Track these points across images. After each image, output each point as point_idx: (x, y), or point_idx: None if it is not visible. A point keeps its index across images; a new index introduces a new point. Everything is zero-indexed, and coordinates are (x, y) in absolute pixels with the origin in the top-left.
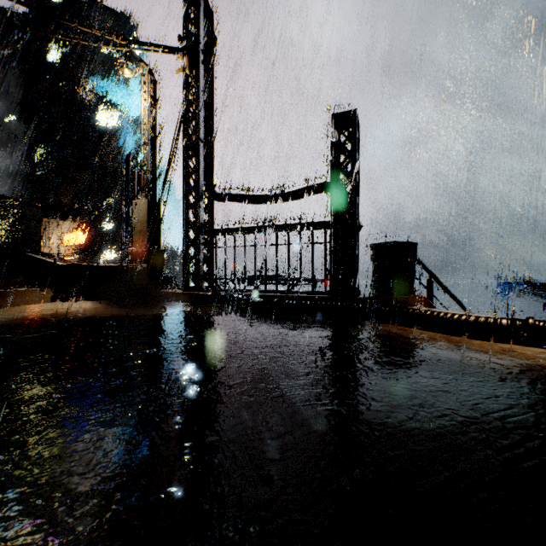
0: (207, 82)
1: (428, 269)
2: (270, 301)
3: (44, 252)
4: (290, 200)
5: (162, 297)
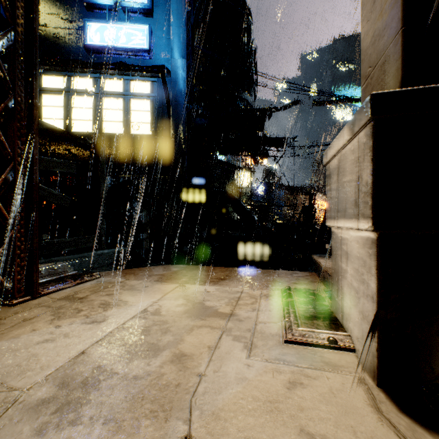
0: None
1: None
2: None
3: (316, 224)
4: None
5: None
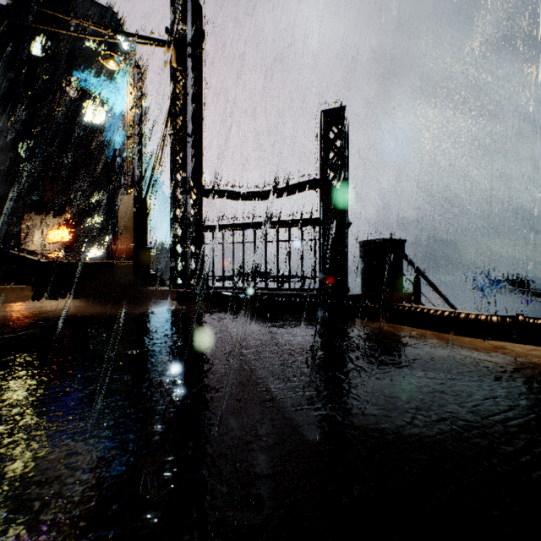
0: (195, 76)
1: (416, 266)
2: (259, 299)
3: (25, 249)
4: (279, 196)
5: (149, 295)
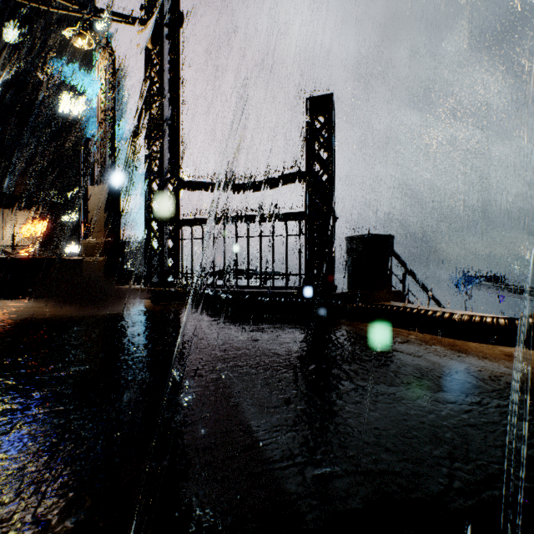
0: (173, 59)
1: (404, 263)
2: (240, 298)
3: None
4: (262, 189)
5: (121, 293)
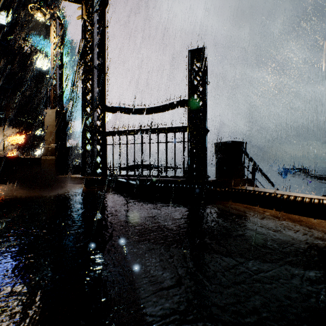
0: (100, 26)
1: (253, 160)
2: (143, 184)
3: None
4: (159, 111)
5: (66, 180)
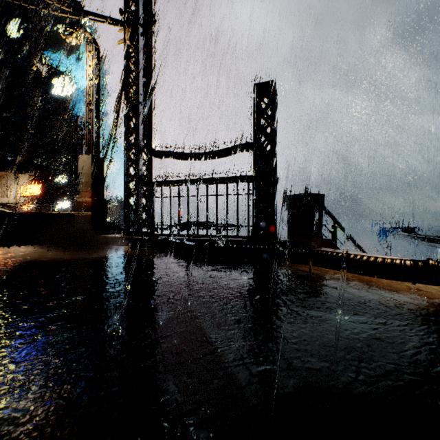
0: (146, 53)
1: (333, 216)
2: (201, 245)
3: None
4: (218, 157)
5: (105, 241)
